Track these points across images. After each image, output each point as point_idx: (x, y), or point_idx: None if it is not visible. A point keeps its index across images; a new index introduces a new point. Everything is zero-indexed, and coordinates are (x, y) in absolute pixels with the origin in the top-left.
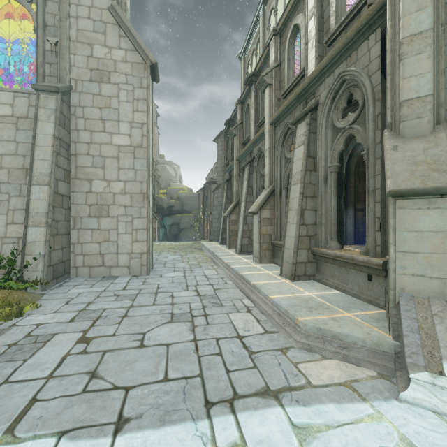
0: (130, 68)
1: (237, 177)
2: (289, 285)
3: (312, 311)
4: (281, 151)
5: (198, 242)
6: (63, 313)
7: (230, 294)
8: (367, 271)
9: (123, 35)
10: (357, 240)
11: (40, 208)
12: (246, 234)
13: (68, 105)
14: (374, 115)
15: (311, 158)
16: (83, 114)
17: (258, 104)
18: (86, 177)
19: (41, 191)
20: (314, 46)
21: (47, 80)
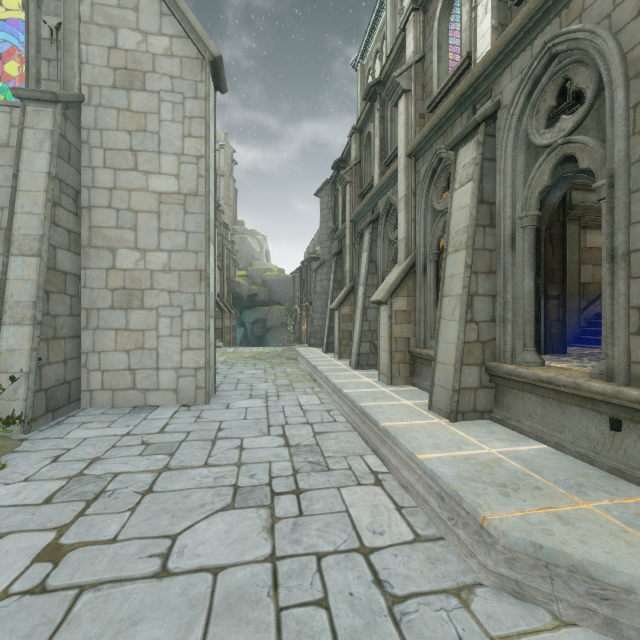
0: (178, 66)
1: (352, 248)
2: (448, 430)
3: (509, 496)
4: (427, 200)
5: (292, 347)
6: (40, 482)
7: (342, 444)
8: (612, 412)
9: (167, 13)
10: (549, 347)
11: (24, 294)
12: (366, 336)
13: (76, 126)
14: (626, 107)
15: (485, 205)
16: (101, 141)
17: (385, 130)
18: (107, 245)
19: (26, 265)
20: (490, 8)
21: (44, 87)
